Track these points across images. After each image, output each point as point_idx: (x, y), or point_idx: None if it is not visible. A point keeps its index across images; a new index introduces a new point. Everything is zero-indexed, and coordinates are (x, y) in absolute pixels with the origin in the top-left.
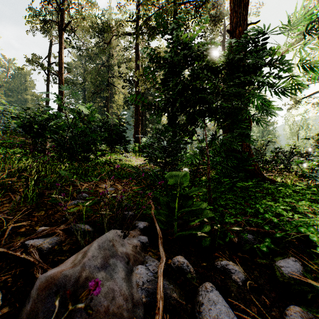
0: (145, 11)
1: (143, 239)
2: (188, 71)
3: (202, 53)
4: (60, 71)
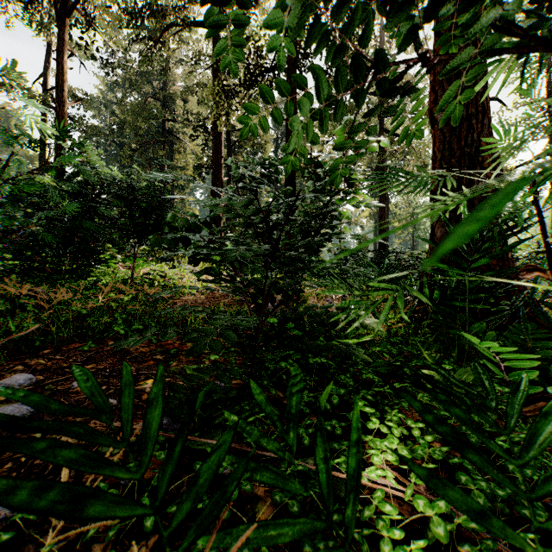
0: None
1: None
2: None
3: None
4: (58, 96)
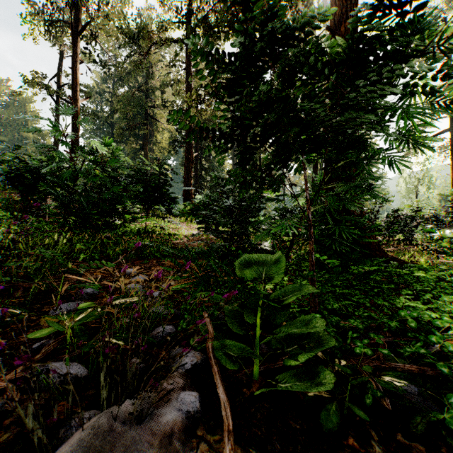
0: (200, 5)
1: (188, 405)
2: (273, 72)
3: (303, 29)
4: (74, 96)
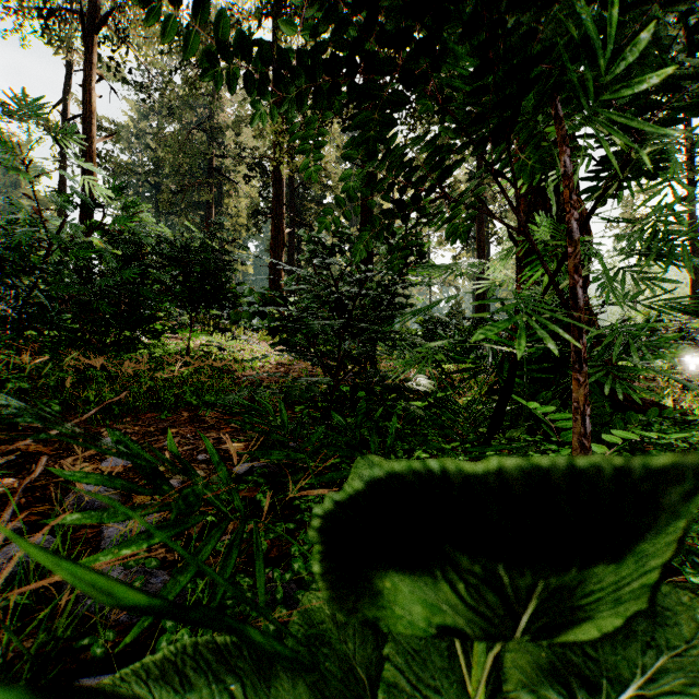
0: None
1: None
2: None
3: None
4: (85, 131)
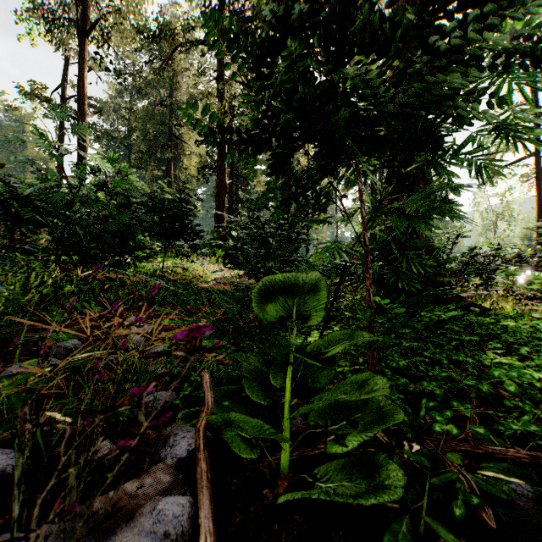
0: None
1: (168, 523)
2: None
3: None
4: (80, 109)
